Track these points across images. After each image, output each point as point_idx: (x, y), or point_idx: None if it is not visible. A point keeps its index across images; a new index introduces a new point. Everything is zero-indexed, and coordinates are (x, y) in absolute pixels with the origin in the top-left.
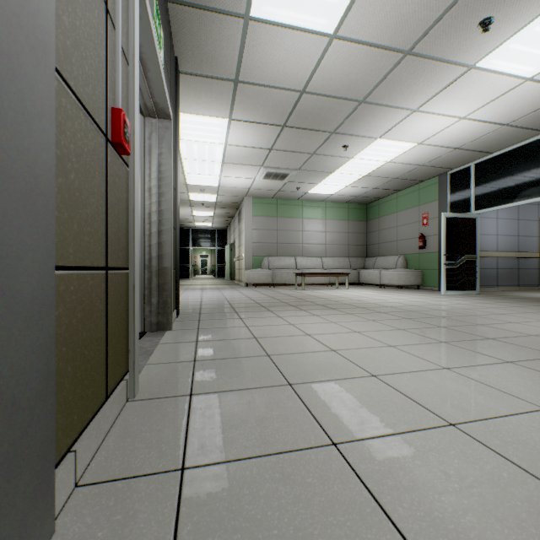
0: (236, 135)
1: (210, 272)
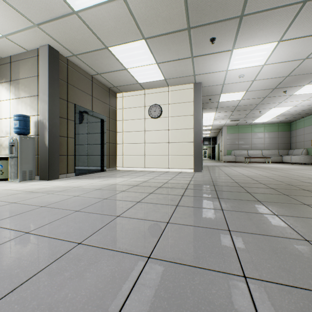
0: (218, 114)
1: (208, 157)
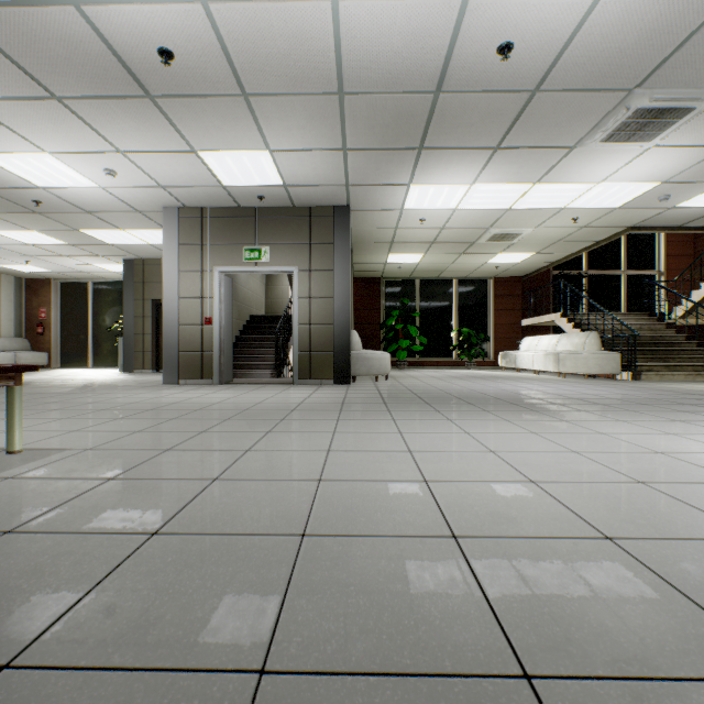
0: (446, 179)
1: None
